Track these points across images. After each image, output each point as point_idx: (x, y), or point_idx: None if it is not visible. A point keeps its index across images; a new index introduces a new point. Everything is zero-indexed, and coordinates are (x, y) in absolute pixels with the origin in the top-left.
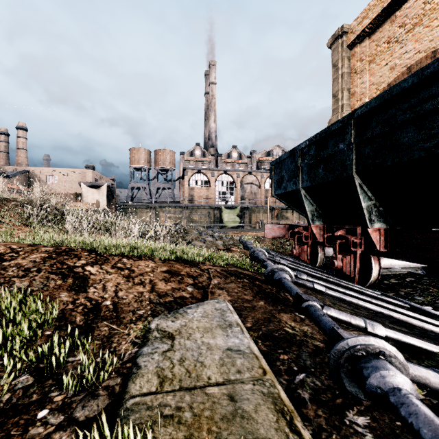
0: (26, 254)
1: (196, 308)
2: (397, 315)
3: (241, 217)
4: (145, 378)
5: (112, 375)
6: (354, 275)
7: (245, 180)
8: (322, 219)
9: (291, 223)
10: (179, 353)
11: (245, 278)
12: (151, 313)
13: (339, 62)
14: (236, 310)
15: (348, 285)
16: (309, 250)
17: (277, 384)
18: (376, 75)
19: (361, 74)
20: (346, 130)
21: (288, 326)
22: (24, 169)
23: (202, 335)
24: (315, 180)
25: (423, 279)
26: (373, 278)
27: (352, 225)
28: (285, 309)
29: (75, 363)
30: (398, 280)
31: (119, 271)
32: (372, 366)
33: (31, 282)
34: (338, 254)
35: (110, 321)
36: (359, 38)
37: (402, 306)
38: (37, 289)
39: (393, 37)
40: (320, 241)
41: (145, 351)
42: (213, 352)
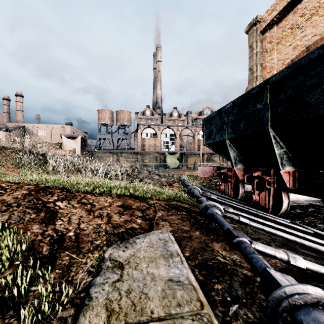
0: (12, 191)
1: (143, 238)
2: (308, 243)
3: (180, 160)
4: (95, 311)
5: (67, 306)
6: (269, 206)
7: (183, 132)
8: (242, 162)
9: (218, 166)
10: (127, 284)
11: (184, 211)
12: (106, 243)
13: (254, 44)
14: (177, 240)
15: (264, 215)
16: (232, 186)
17: (214, 319)
18: (282, 53)
19: (271, 53)
20: (262, 93)
21: (220, 255)
22: (21, 125)
23: (147, 264)
24: (237, 132)
25: (322, 209)
26: (283, 209)
27: (266, 167)
28: (217, 239)
29: (36, 292)
30: (302, 210)
31: (82, 206)
32: (313, 320)
33: (10, 216)
34: (256, 190)
35: (71, 251)
36: (269, 25)
37: (308, 232)
38: (14, 222)
39: (295, 24)
40: (241, 179)
41: (97, 281)
42: (156, 283)
